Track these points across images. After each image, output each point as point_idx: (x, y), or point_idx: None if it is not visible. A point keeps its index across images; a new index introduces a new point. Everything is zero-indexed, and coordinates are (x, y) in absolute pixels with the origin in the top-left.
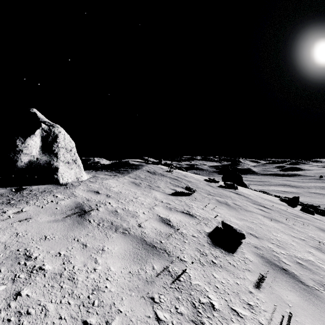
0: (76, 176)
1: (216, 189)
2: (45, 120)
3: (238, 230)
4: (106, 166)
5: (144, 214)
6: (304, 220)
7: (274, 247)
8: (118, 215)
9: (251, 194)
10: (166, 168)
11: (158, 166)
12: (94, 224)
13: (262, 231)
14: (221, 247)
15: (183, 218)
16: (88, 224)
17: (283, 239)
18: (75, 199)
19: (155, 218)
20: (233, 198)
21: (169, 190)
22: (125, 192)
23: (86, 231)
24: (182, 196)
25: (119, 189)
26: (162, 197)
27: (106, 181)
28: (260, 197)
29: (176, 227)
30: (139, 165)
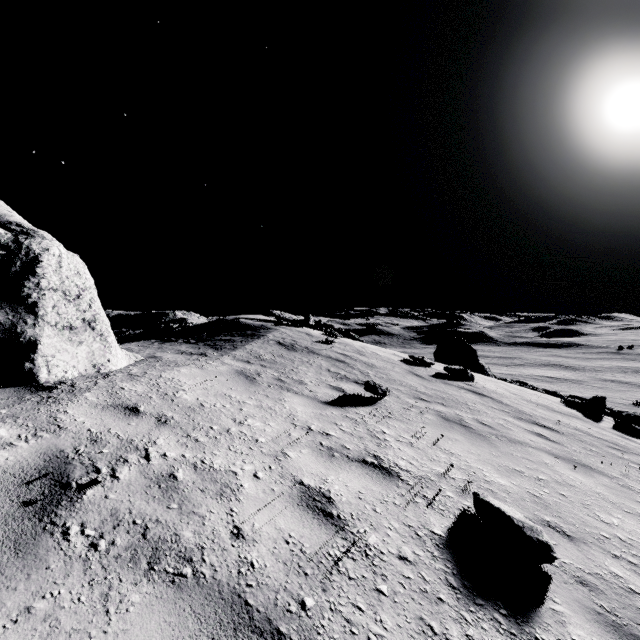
0: (92, 361)
1: (429, 382)
2: (13, 218)
3: (528, 528)
4: (190, 330)
5: (258, 478)
6: (636, 457)
7: (626, 571)
8: (176, 490)
9: (504, 391)
10: (319, 335)
11: (302, 330)
12: (78, 547)
13: (573, 511)
14: (492, 600)
15: (365, 485)
16: (55, 547)
17: (631, 535)
18: (53, 441)
19: (288, 493)
20: (473, 407)
21: (327, 389)
22: (214, 405)
23: (31, 589)
24: (356, 406)
25: (199, 394)
26: (309, 414)
27: (171, 373)
28: (525, 400)
29: (350, 523)
30: (262, 328)
